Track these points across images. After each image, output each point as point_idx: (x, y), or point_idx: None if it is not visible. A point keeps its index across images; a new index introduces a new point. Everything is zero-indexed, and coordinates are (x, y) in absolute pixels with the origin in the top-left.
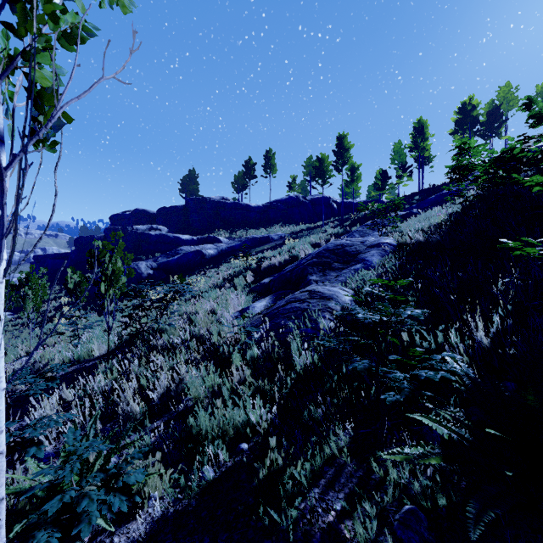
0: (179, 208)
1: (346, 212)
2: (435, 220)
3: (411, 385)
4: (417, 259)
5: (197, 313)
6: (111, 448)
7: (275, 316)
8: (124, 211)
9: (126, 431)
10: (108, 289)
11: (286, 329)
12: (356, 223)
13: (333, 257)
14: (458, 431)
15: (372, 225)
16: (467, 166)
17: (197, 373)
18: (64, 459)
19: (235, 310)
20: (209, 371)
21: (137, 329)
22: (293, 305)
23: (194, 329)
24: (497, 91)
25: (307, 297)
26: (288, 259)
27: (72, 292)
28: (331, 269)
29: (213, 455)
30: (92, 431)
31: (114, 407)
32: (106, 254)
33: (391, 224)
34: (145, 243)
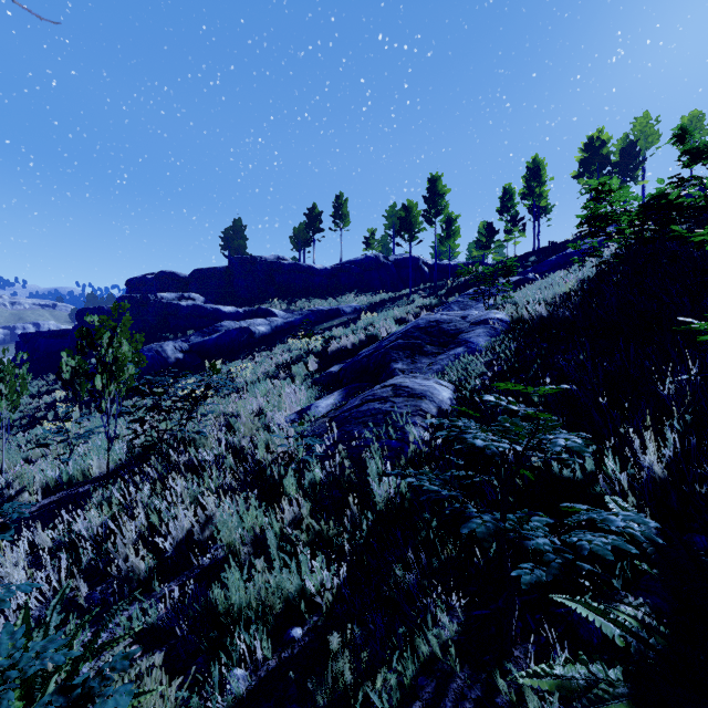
0: (220, 270)
1: (440, 277)
2: (561, 288)
3: (560, 555)
4: (540, 341)
5: (238, 415)
6: (85, 645)
7: (346, 421)
8: (145, 274)
9: (111, 615)
10: (107, 385)
11: (361, 441)
12: (454, 292)
13: (426, 338)
14: (638, 632)
15: (476, 294)
16: (607, 216)
17: (232, 508)
18: (2, 669)
19: (291, 410)
20: (250, 505)
21: (153, 439)
22: (372, 406)
23: (233, 439)
24: (633, 123)
25: (390, 394)
26: (364, 339)
27: (68, 384)
28: (422, 354)
29: (248, 646)
30: (54, 617)
31: (110, 560)
32: (104, 335)
33: (500, 293)
34: (173, 317)
